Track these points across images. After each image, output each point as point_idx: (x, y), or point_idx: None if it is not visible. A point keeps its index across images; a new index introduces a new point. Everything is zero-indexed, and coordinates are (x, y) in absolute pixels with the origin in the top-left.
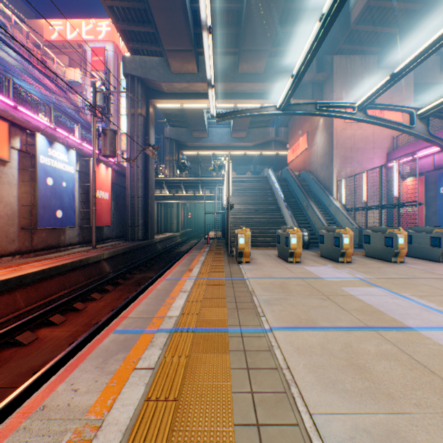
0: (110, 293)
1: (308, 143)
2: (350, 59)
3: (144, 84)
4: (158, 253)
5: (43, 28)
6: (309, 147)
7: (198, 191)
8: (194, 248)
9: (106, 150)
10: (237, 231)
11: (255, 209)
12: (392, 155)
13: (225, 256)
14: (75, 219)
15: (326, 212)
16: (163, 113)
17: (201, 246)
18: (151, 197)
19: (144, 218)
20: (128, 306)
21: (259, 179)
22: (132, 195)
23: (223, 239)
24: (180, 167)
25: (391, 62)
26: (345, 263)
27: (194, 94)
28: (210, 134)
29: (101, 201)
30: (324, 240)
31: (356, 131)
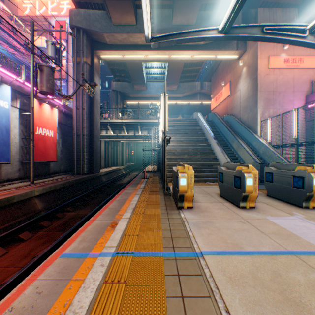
0: (21, 244)
1: (231, 91)
2: (273, 12)
3: (89, 36)
4: (100, 186)
5: (17, 6)
6: (232, 94)
7: (137, 132)
8: (130, 184)
9: (42, 86)
10: (174, 168)
11: (187, 146)
12: (312, 97)
13: (162, 195)
14: (10, 155)
15: (251, 148)
16: (109, 68)
17: (138, 180)
18: (96, 136)
19: (89, 154)
20: (17, 285)
21: (190, 121)
22: (78, 134)
23: (158, 173)
24: (122, 111)
25: (311, 12)
26: (313, 209)
27: (133, 45)
28: (148, 87)
29: (44, 138)
30: (275, 178)
31: (278, 76)
